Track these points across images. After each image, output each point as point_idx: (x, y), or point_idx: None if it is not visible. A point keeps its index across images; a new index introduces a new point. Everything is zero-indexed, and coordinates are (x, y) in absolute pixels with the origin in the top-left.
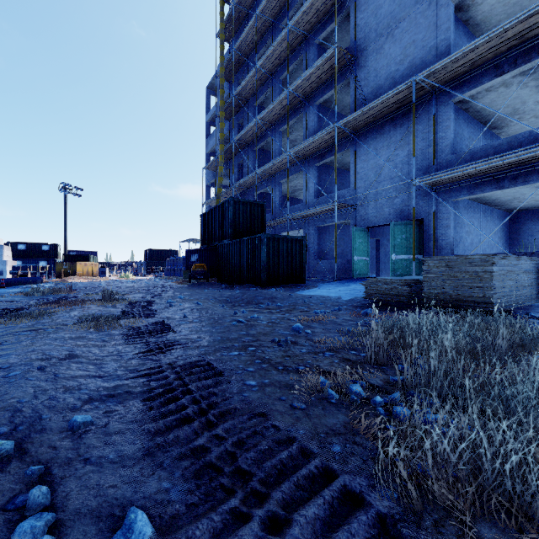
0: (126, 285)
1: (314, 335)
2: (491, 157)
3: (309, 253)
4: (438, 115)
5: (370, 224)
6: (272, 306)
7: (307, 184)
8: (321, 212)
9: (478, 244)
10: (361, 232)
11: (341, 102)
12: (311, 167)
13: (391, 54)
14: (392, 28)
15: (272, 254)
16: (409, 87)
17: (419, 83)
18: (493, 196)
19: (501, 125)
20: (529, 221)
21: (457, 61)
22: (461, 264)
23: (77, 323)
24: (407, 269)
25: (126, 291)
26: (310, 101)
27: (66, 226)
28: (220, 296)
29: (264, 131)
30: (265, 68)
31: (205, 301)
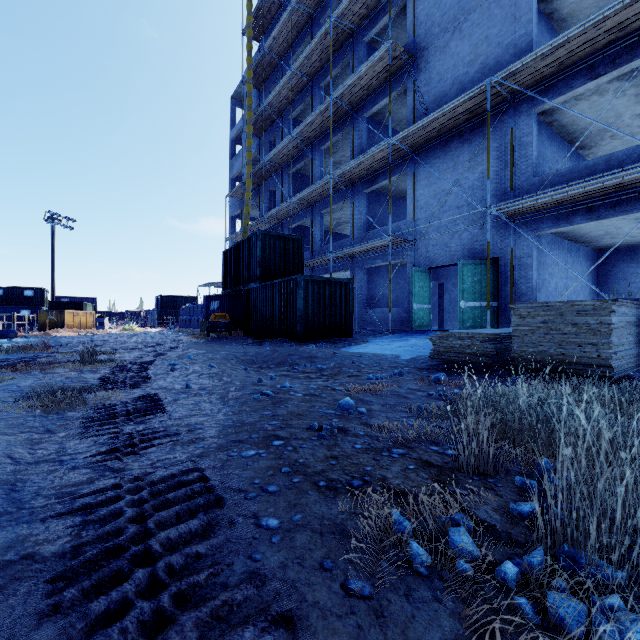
0: (126, 340)
1: (371, 416)
2: (587, 178)
3: (357, 299)
4: (517, 129)
5: (432, 264)
6: (311, 368)
7: (355, 215)
8: (371, 249)
9: (563, 289)
10: (422, 274)
11: (396, 115)
12: (359, 193)
13: (458, 53)
14: (459, 21)
15: (311, 301)
16: (482, 92)
17: (495, 88)
18: (582, 230)
19: (590, 144)
20: (621, 262)
21: (543, 60)
22: (565, 313)
23: (21, 400)
24: (478, 319)
25: (121, 349)
26: (358, 112)
27: (53, 265)
28: (243, 355)
29: (302, 150)
30: (303, 72)
31: (223, 361)
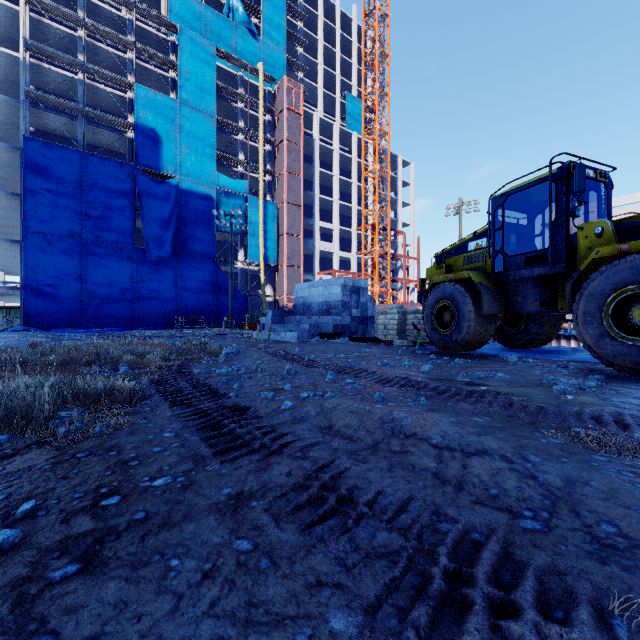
0: None
1: None
2: None
3: None
4: None
5: None
6: None
7: None
8: None
9: None
10: None
11: None
12: None
13: None
14: None
15: None
16: None
17: None
18: None
19: None
20: None
21: None
22: None
23: None
24: None
25: None
26: None
27: None
28: None
29: None
30: None
31: None
